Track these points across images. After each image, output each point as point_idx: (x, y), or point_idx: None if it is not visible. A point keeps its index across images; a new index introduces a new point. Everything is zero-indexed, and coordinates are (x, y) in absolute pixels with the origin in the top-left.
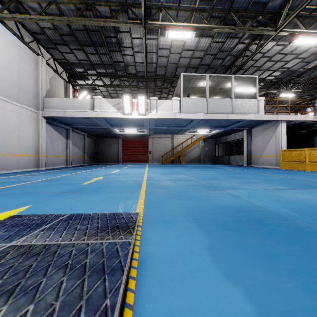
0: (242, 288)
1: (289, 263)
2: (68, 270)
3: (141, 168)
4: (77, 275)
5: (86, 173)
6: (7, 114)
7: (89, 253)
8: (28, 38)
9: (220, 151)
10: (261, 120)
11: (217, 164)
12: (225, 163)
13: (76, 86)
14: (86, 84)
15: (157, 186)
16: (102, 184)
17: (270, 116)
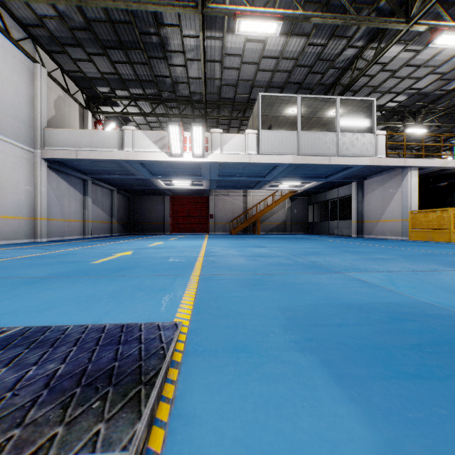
0: None
1: None
2: None
3: (198, 239)
4: None
5: (109, 245)
6: None
7: None
8: (18, 33)
9: (315, 216)
10: (380, 166)
11: (311, 234)
12: (322, 233)
13: (98, 116)
14: (114, 111)
15: (222, 267)
16: (127, 262)
17: (394, 160)
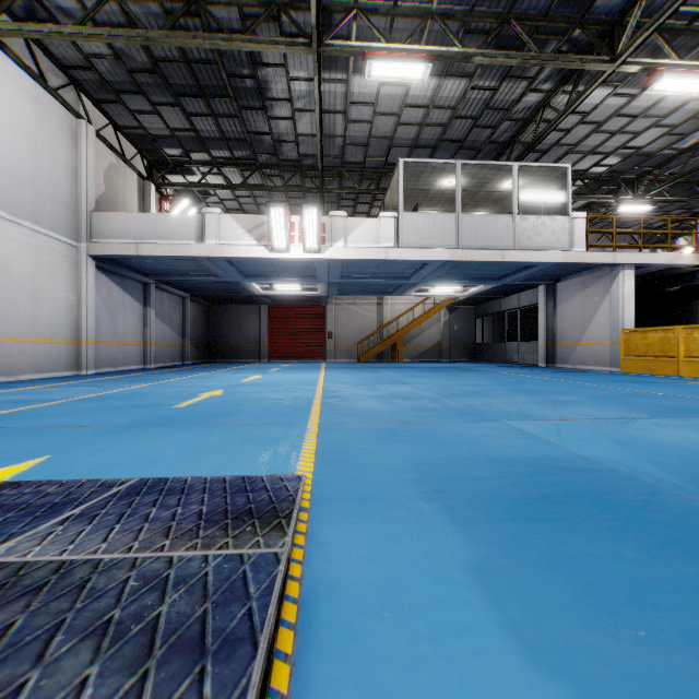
0: (575, 686)
1: (686, 611)
2: (106, 642)
3: (311, 370)
4: (127, 659)
5: (187, 381)
6: (7, 248)
7: (170, 587)
8: (56, 78)
9: (486, 334)
10: (578, 264)
11: (479, 362)
12: (496, 360)
13: (164, 189)
14: (187, 183)
15: (347, 412)
16: (221, 406)
17: (598, 255)
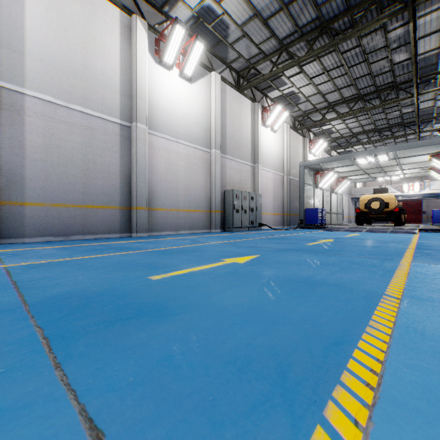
0: None
1: None
2: None
3: None
4: None
5: None
6: (344, 200)
7: None
8: None
9: None
10: None
11: None
12: None
13: None
14: None
15: None
16: None
17: None
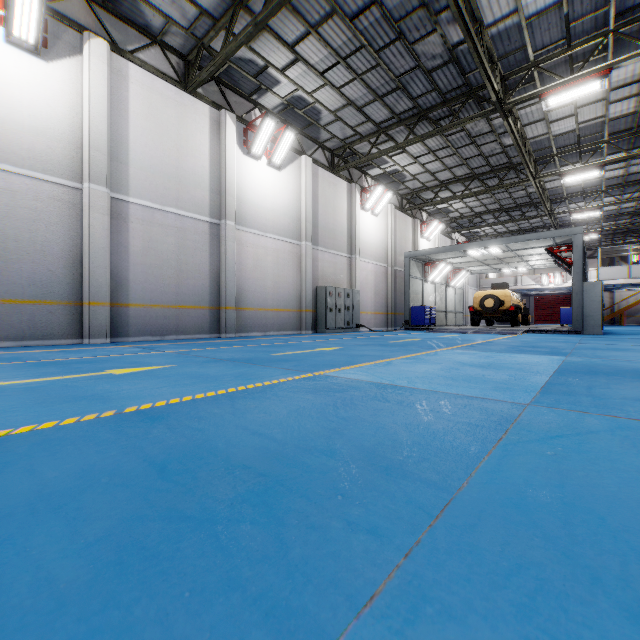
0: None
1: None
2: None
3: None
4: None
5: None
6: (470, 295)
7: None
8: None
9: None
10: None
11: None
12: None
13: None
14: None
15: None
16: None
17: None
